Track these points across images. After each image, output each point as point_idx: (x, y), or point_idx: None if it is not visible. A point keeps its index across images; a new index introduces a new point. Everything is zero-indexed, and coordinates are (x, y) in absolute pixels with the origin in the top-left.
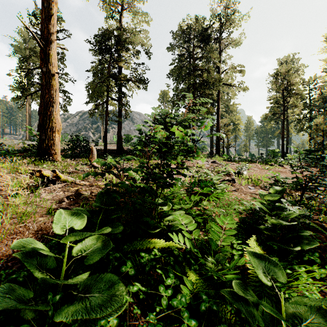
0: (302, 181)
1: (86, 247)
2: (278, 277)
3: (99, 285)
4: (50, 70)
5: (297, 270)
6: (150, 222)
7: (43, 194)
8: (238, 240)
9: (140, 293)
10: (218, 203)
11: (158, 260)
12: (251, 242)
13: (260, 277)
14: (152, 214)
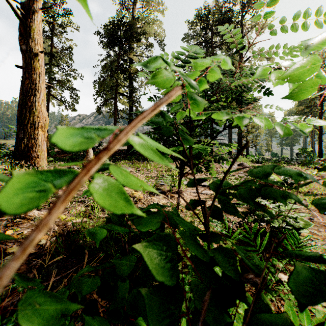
0: None
1: None
2: None
3: None
4: (32, 48)
5: None
6: None
7: None
8: None
9: None
10: None
11: None
12: None
13: None
14: None
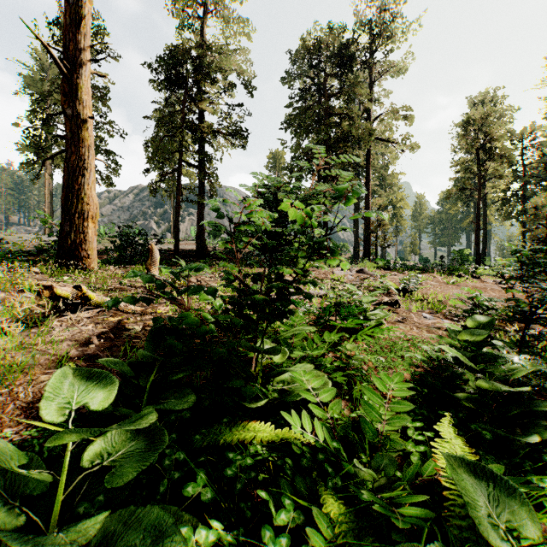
0: (526, 305)
1: (112, 445)
2: (520, 522)
3: (132, 537)
4: (80, 113)
5: (535, 485)
6: (247, 387)
7: (56, 330)
8: (415, 420)
9: (224, 542)
10: (372, 345)
11: (262, 462)
12: (443, 428)
13: (483, 525)
14: (252, 370)
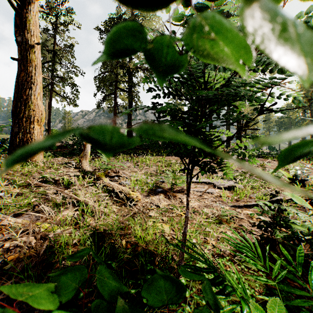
0: None
1: None
2: None
3: None
4: (28, 40)
5: None
6: None
7: None
8: None
9: None
10: None
11: None
12: None
13: None
14: None
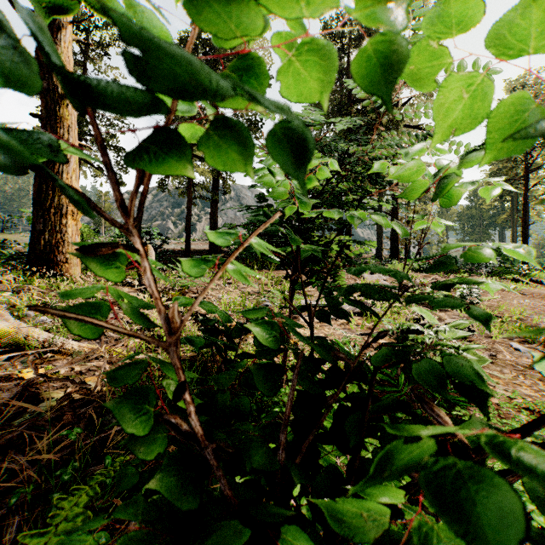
0: None
1: None
2: None
3: None
4: (57, 86)
5: None
6: None
7: None
8: None
9: None
10: None
11: None
12: None
13: None
14: None
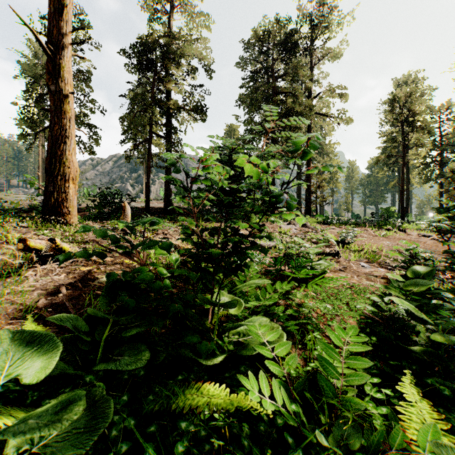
0: None
1: None
2: None
3: None
4: (62, 89)
5: None
6: (202, 344)
7: (30, 279)
8: (370, 373)
9: None
10: (318, 292)
11: None
12: (405, 388)
13: None
14: (208, 321)
